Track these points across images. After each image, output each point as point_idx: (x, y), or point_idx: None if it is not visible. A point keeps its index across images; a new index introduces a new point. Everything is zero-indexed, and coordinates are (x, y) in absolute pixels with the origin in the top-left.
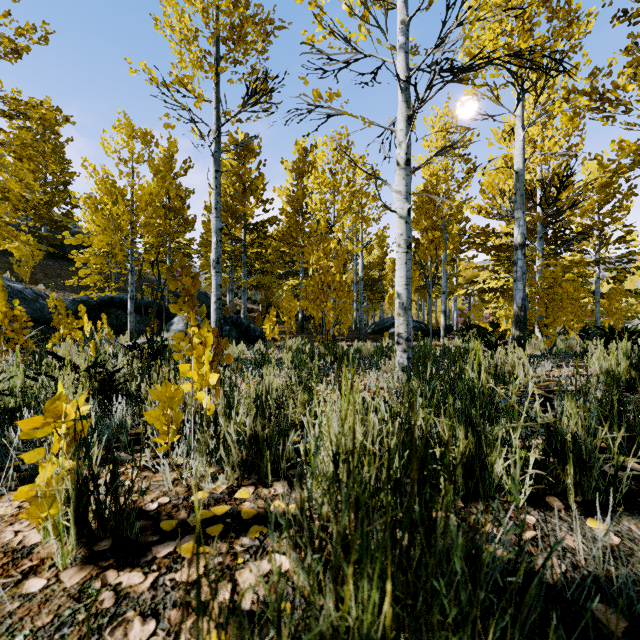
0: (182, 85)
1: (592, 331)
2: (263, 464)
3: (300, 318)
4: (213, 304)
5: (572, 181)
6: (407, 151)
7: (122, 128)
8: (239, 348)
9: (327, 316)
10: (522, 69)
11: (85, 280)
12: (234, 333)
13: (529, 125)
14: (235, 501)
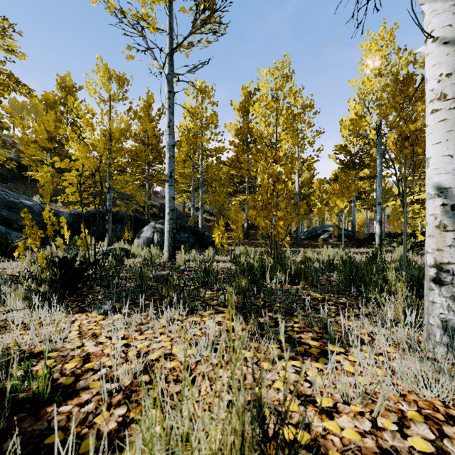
0: (141, 18)
1: None
2: None
3: (245, 227)
4: (166, 215)
5: None
6: None
7: (100, 71)
8: (191, 255)
9: (276, 226)
10: None
11: (70, 196)
12: (191, 239)
13: None
14: None
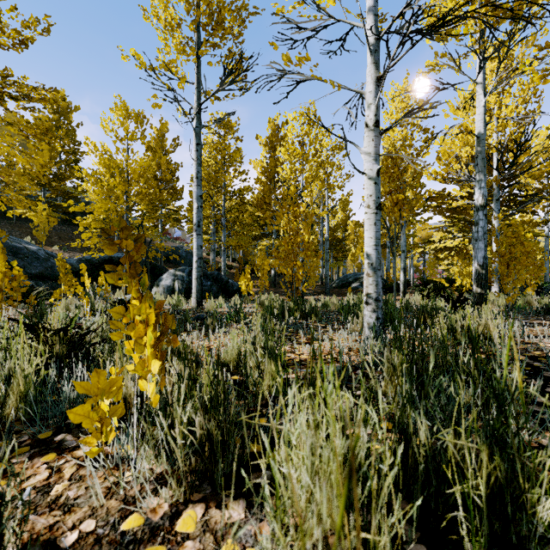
0: (168, 69)
1: (545, 287)
2: (217, 472)
3: (273, 274)
4: (194, 263)
5: (528, 146)
6: (376, 112)
7: (118, 110)
8: (218, 302)
9: (296, 274)
10: (483, 38)
11: (87, 242)
12: (215, 288)
13: (491, 91)
14: (176, 535)
